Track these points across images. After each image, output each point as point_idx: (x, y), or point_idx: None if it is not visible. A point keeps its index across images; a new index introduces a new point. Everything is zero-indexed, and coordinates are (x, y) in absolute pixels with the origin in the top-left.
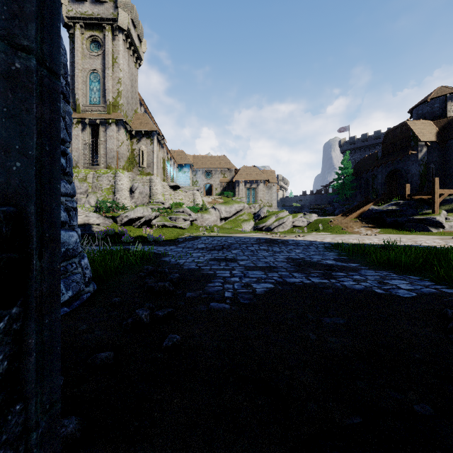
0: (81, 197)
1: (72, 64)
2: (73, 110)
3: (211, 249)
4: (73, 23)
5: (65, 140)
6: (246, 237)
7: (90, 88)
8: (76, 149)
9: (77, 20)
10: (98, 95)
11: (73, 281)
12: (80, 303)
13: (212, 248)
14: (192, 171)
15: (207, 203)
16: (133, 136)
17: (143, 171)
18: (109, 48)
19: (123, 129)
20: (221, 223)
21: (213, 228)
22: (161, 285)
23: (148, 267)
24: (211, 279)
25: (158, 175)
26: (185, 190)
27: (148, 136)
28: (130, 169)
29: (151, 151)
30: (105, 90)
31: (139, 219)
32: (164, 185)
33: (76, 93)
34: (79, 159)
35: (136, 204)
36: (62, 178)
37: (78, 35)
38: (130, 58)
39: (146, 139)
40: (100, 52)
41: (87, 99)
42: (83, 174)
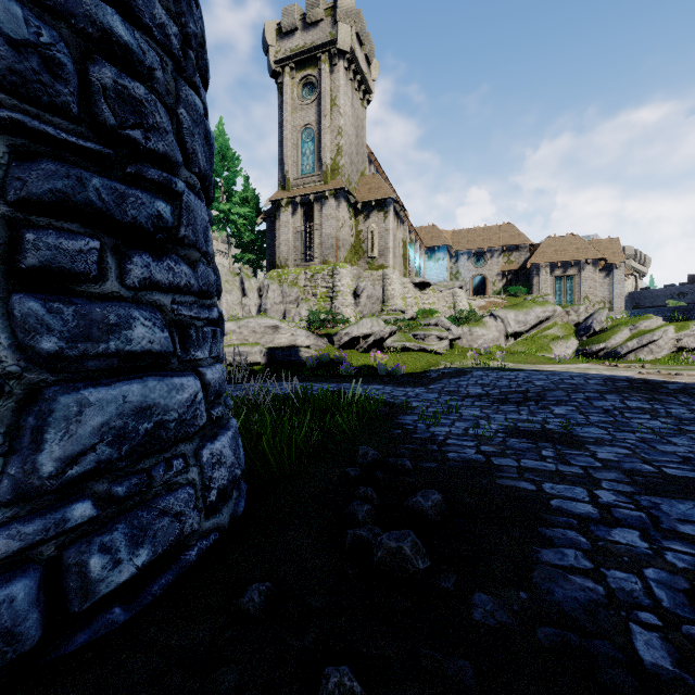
0: (290, 307)
1: (281, 124)
2: (282, 188)
3: (500, 399)
4: (282, 67)
5: (172, 160)
6: (573, 374)
7: (302, 153)
8: (285, 242)
9: (286, 61)
10: (311, 159)
11: (166, 511)
12: (171, 580)
13: (501, 398)
14: (450, 257)
15: (476, 308)
16: (358, 211)
17: (373, 263)
18: (325, 87)
19: (344, 203)
20: (506, 343)
21: (492, 352)
22: (388, 547)
23: (366, 452)
24: (542, 526)
25: (396, 268)
26: (438, 289)
27: (381, 208)
28: (354, 262)
29: (384, 231)
30: (321, 151)
31: (366, 337)
32: (405, 282)
33: (285, 163)
34: (289, 255)
35: (363, 314)
36: (171, 250)
37: (287, 82)
38: (355, 94)
39: (377, 212)
40: (314, 97)
41: (298, 169)
42: (293, 275)
